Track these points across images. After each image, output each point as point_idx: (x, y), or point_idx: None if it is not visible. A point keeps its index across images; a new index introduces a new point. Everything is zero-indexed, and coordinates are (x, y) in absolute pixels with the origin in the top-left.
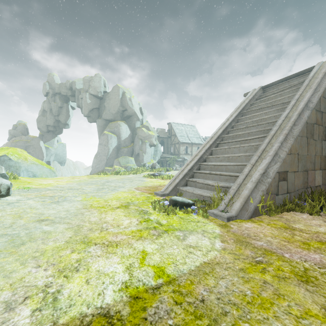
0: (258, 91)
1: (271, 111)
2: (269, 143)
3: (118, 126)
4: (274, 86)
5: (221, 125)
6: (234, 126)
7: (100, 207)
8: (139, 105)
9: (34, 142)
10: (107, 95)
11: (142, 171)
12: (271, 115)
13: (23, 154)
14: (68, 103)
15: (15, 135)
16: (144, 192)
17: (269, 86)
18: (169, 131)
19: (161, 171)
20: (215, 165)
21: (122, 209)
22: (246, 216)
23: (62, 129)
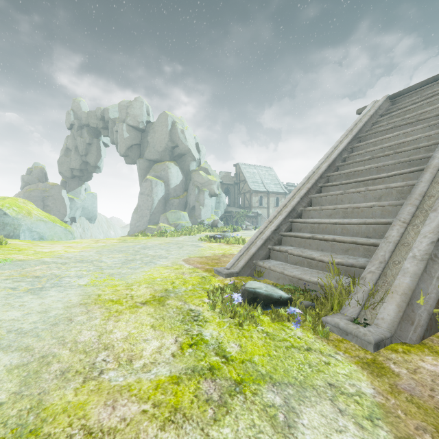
0: (383, 103)
1: (418, 130)
2: (433, 181)
3: (167, 168)
4: (411, 93)
5: (325, 157)
6: (346, 158)
7: (113, 300)
8: (195, 139)
9: (54, 191)
10: (151, 126)
11: (199, 231)
12: (420, 136)
13: (26, 206)
14: (99, 138)
15: (30, 182)
16: (198, 267)
17: (402, 93)
18: (237, 175)
19: (225, 231)
20: (321, 223)
21: (152, 306)
22: (413, 336)
23: (91, 174)
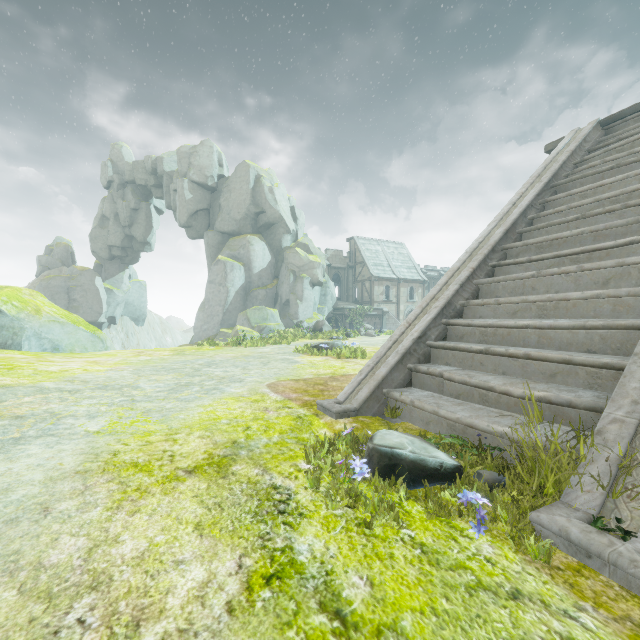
0: (591, 131)
1: None
2: None
3: (248, 244)
4: (639, 113)
5: (497, 219)
6: (534, 220)
7: (137, 464)
8: (289, 201)
9: (84, 279)
10: (226, 183)
11: (295, 338)
12: None
13: (33, 300)
14: (150, 201)
15: (49, 265)
16: (292, 399)
17: (622, 116)
18: (352, 254)
19: (334, 338)
20: (500, 326)
21: (204, 478)
22: None
23: (138, 253)
